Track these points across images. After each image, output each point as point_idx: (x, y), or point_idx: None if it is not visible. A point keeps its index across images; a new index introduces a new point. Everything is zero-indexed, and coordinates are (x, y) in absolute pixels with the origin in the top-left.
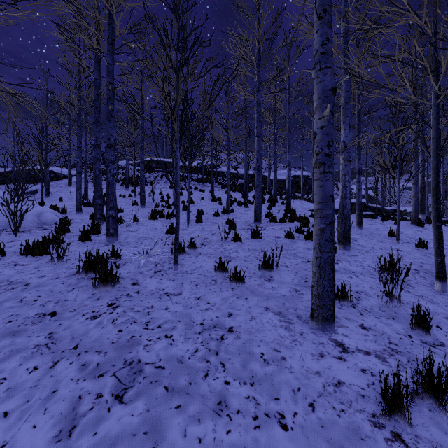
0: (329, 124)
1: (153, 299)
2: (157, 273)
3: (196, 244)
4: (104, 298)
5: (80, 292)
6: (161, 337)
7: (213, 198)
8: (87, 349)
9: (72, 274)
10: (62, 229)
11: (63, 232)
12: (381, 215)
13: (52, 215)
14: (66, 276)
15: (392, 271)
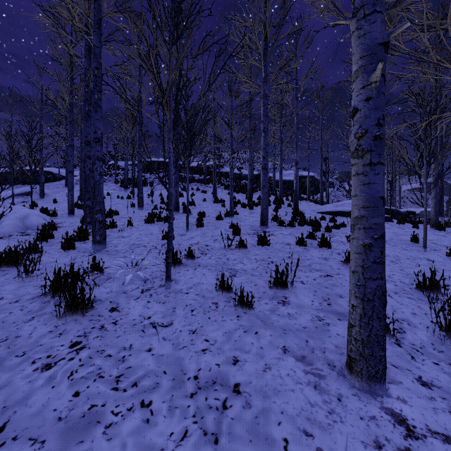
0: (378, 95)
1: (134, 334)
2: (145, 292)
3: (195, 253)
4: (69, 333)
5: (40, 323)
6: (134, 407)
7: (215, 199)
8: (18, 433)
9: (38, 296)
10: (44, 235)
11: (45, 239)
12: (397, 218)
13: (38, 219)
14: (30, 298)
15: (450, 297)
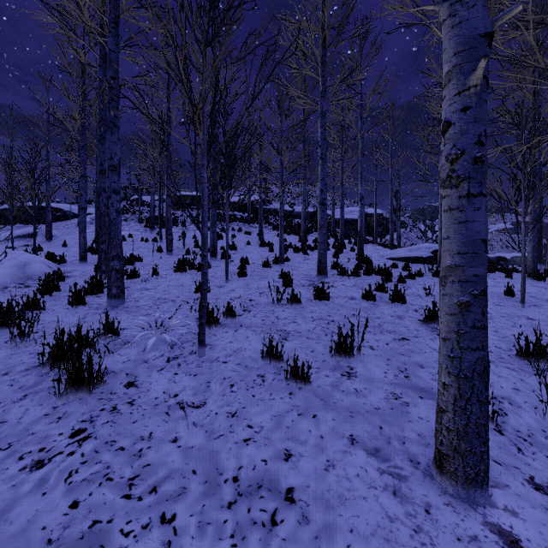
0: (478, 104)
1: (155, 418)
2: (172, 361)
3: (236, 310)
4: (70, 417)
5: (34, 403)
6: (151, 523)
7: (261, 243)
8: None
9: (33, 366)
10: (48, 288)
11: (49, 292)
12: None
13: (41, 267)
14: (23, 369)
15: None
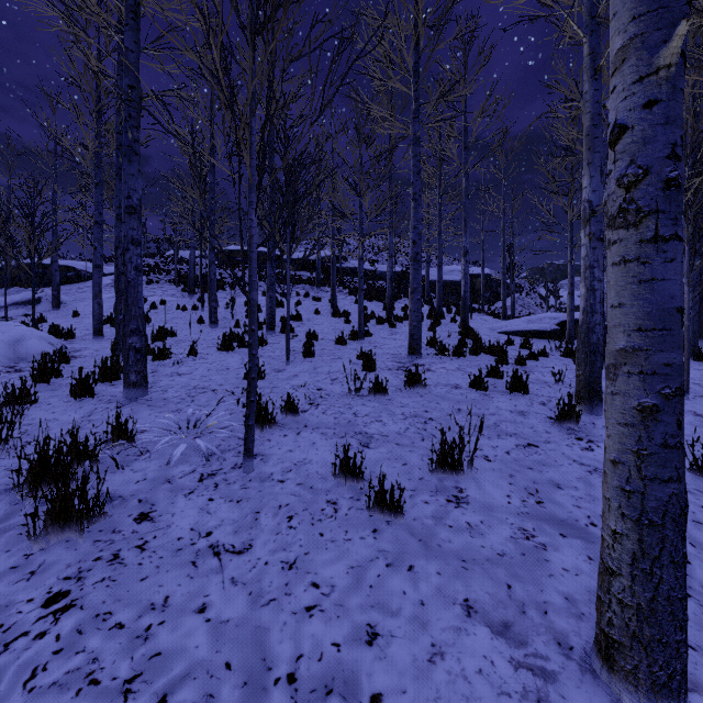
0: (672, 95)
1: (175, 573)
2: (206, 480)
3: (299, 403)
4: (49, 571)
5: None
6: None
7: (334, 311)
8: None
9: (7, 489)
10: (45, 373)
11: (46, 378)
12: None
13: (39, 344)
14: None
15: None
